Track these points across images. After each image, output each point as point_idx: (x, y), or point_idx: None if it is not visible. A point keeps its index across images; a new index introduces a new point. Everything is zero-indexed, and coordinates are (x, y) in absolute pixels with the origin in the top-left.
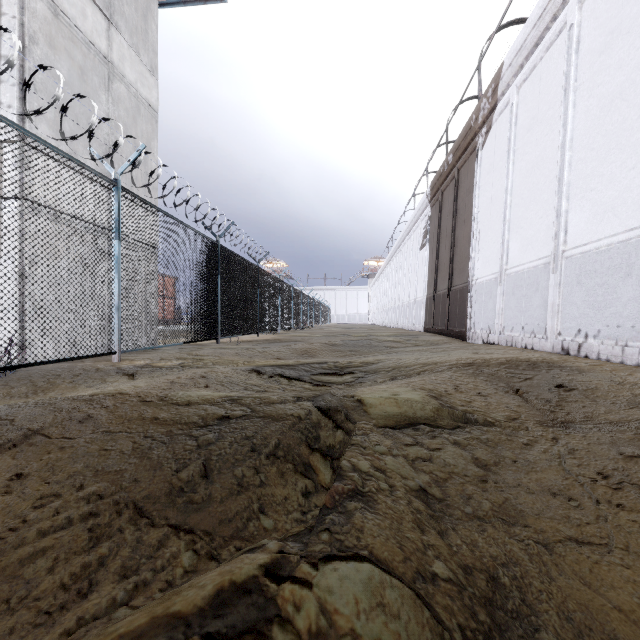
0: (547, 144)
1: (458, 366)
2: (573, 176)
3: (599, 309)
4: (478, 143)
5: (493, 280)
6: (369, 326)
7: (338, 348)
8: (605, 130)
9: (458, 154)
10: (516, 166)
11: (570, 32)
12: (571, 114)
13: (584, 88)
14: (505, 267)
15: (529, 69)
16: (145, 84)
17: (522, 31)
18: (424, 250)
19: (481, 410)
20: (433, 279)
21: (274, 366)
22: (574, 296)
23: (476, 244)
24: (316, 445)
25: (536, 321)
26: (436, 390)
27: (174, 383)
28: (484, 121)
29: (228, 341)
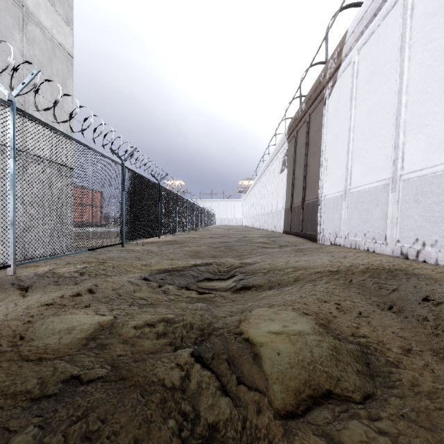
0: (384, 91)
1: (327, 274)
2: (409, 115)
3: (436, 223)
4: (325, 94)
5: (339, 197)
6: (243, 227)
7: (221, 249)
8: (439, 76)
9: (309, 103)
10: (357, 110)
11: (405, 2)
12: (407, 66)
13: (418, 44)
14: (349, 187)
15: (368, 35)
16: (60, 31)
17: (363, 4)
18: (283, 174)
19: (373, 339)
20: (290, 195)
21: (166, 272)
22: (412, 211)
23: (324, 169)
24: (193, 434)
25: (377, 230)
26: (321, 312)
27: (51, 306)
28: (330, 77)
29: (135, 242)
